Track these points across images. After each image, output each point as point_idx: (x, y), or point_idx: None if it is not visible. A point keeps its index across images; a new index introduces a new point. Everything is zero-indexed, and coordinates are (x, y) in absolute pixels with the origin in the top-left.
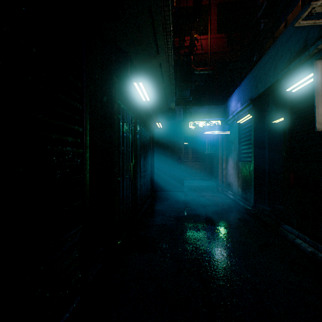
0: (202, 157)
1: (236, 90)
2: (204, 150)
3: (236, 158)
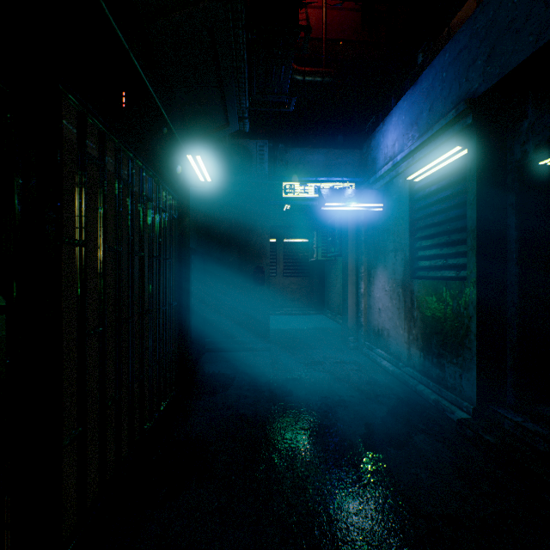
0: (304, 268)
1: (401, 101)
2: (307, 255)
3: (403, 271)
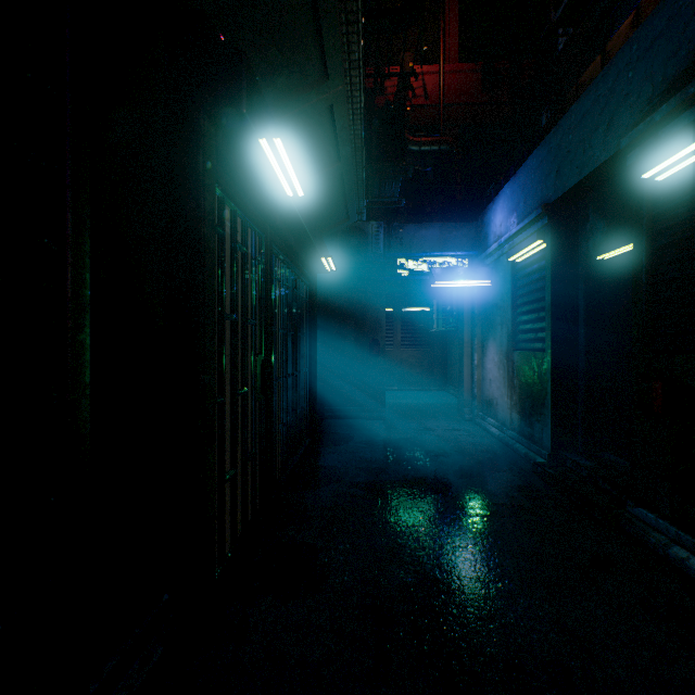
0: (424, 339)
1: (506, 187)
2: (428, 325)
3: (507, 343)
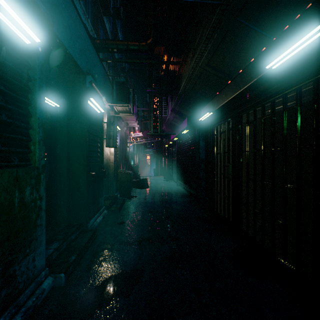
0: None
1: None
2: None
3: None
